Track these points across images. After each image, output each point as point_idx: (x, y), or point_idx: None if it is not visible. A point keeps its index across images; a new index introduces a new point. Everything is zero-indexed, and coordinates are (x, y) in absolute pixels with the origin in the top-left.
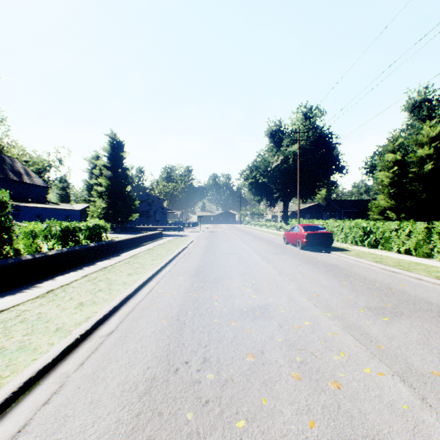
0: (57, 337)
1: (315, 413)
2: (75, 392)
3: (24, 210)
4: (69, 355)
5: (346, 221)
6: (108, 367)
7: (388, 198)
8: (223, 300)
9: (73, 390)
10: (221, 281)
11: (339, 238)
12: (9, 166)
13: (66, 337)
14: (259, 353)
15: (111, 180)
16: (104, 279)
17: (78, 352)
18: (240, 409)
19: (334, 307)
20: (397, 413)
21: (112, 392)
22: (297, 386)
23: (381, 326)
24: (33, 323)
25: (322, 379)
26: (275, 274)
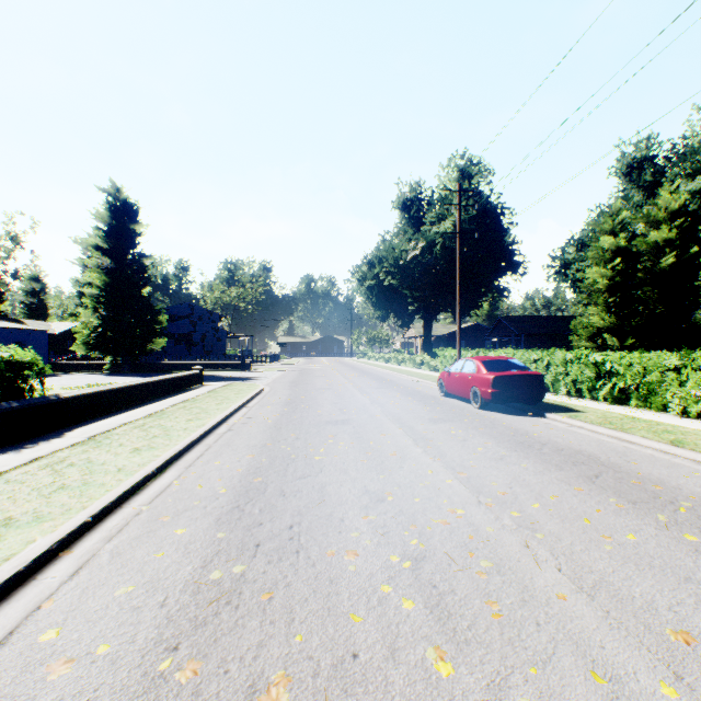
0: None
1: None
2: None
3: None
4: None
5: (553, 350)
6: None
7: (605, 312)
8: None
9: None
10: (307, 545)
11: None
12: None
13: None
14: None
15: (110, 275)
16: None
17: None
18: None
19: None
20: None
21: None
22: None
23: None
24: None
25: None
26: (465, 499)
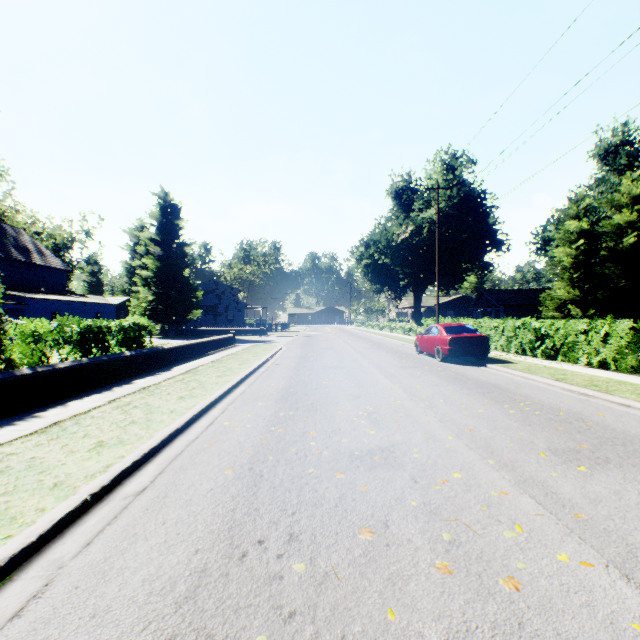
0: (52, 499)
1: (479, 638)
2: (68, 596)
3: (32, 304)
4: (69, 529)
5: (509, 319)
6: (131, 550)
7: (570, 286)
8: (324, 438)
9: (66, 591)
10: (320, 408)
11: (498, 346)
12: (11, 239)
13: (67, 498)
14: (381, 525)
15: (161, 260)
16: (142, 405)
17: (85, 523)
18: (350, 629)
19: (498, 450)
20: (623, 639)
21: (131, 595)
22: (446, 586)
23: (576, 481)
24: (18, 475)
25: (488, 574)
26: (404, 398)
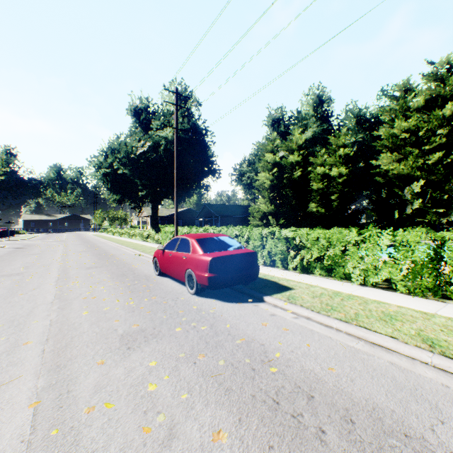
0: None
1: None
2: None
3: None
4: None
5: (250, 227)
6: None
7: (269, 202)
8: None
9: None
10: None
11: None
12: None
13: None
14: None
15: None
16: None
17: None
18: None
19: None
20: None
21: None
22: None
23: None
24: None
25: None
26: None
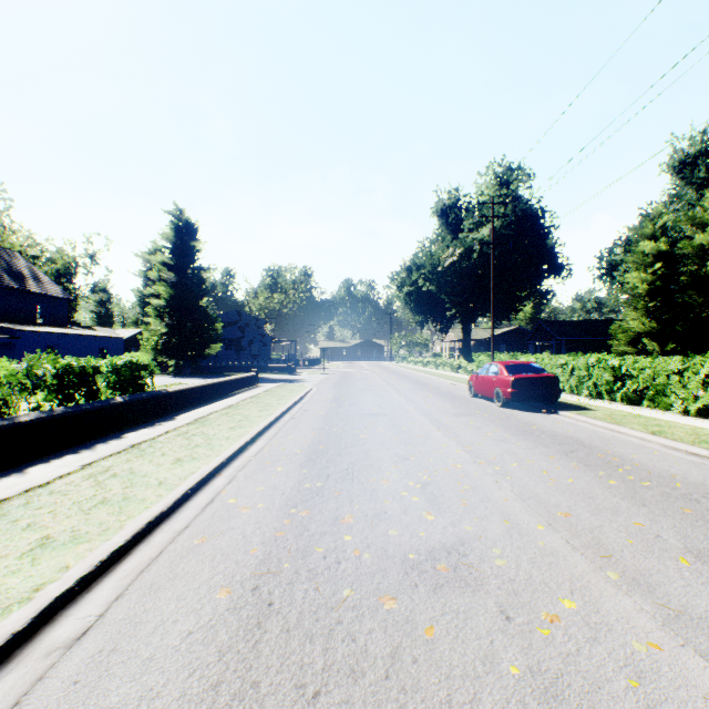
0: None
1: None
2: None
3: (24, 338)
4: None
5: (579, 355)
6: None
7: (645, 317)
8: (364, 529)
9: None
10: (358, 477)
11: (566, 387)
12: (3, 263)
13: None
14: None
15: (174, 288)
16: (123, 472)
17: None
18: None
19: (616, 551)
20: None
21: None
22: None
23: None
24: None
25: None
26: (465, 460)
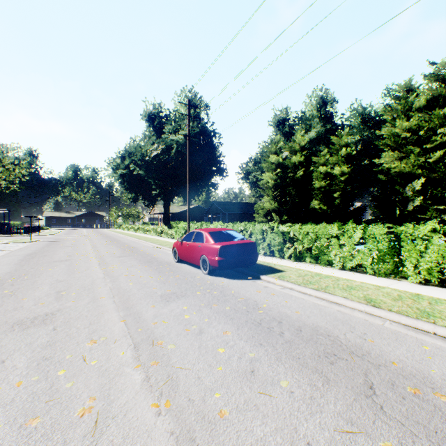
0: None
1: None
2: None
3: None
4: None
5: (253, 223)
6: None
7: (273, 200)
8: None
9: None
10: None
11: None
12: None
13: None
14: None
15: None
16: None
17: None
18: None
19: None
20: None
21: None
22: None
23: None
24: None
25: None
26: None
